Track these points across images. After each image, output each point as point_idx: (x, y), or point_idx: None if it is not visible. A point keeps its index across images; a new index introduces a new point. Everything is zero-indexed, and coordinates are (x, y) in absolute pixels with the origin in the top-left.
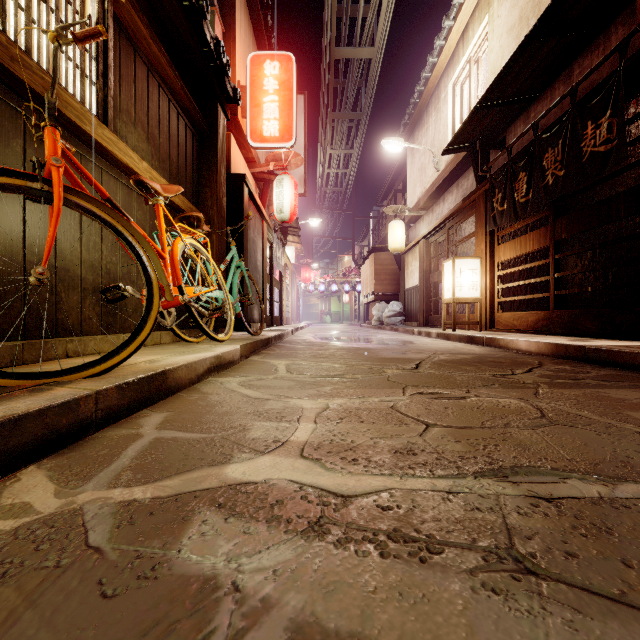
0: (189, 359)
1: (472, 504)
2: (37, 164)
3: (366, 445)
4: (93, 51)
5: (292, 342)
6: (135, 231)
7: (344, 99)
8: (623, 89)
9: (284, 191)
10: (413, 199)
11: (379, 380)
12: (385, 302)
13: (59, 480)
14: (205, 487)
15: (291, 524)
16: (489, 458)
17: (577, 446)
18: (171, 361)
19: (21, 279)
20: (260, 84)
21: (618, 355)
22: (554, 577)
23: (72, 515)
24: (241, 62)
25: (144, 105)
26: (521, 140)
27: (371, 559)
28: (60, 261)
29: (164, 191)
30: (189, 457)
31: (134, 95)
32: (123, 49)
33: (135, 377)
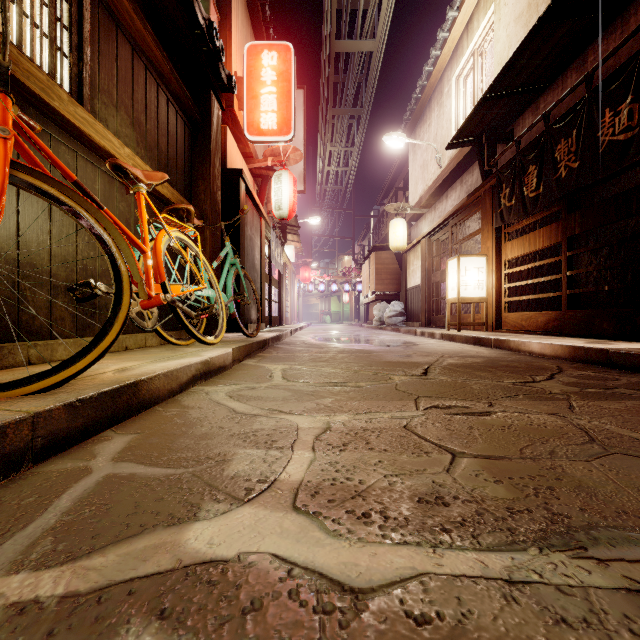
0: (169, 366)
1: (552, 610)
2: None
3: (379, 488)
4: (66, 20)
5: (290, 343)
6: (103, 218)
7: (344, 95)
8: None
9: (283, 187)
10: (415, 197)
11: (386, 389)
12: (386, 302)
13: None
14: (149, 570)
15: None
16: (548, 511)
17: None
18: (148, 369)
19: None
20: (257, 75)
21: None
22: None
23: None
24: (238, 53)
25: (128, 87)
26: (530, 132)
27: None
28: (24, 254)
29: (146, 178)
30: (141, 510)
31: (116, 75)
32: (103, 23)
33: (94, 392)
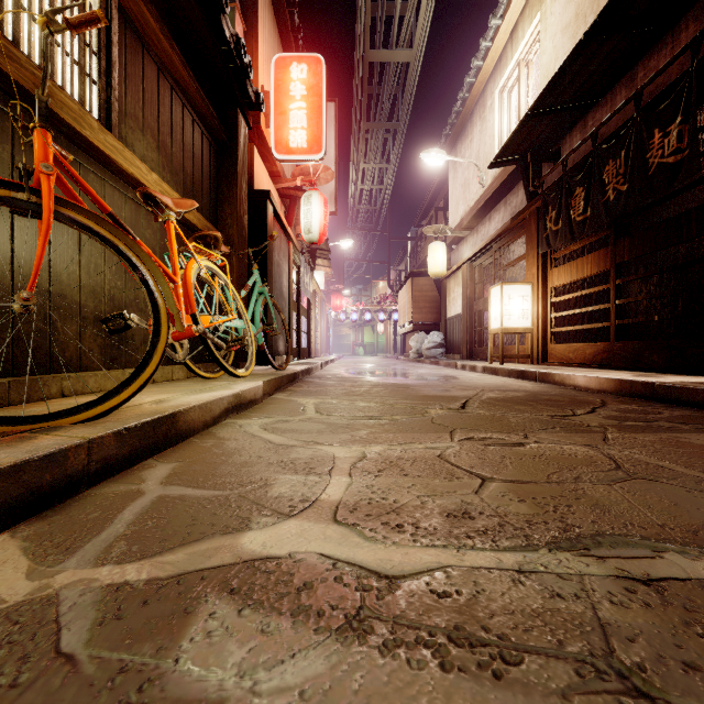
0: (203, 398)
1: (551, 589)
2: (23, 171)
3: (412, 506)
4: (94, 46)
5: (321, 377)
6: (140, 250)
7: (379, 107)
8: (696, 92)
9: (313, 209)
10: (455, 218)
11: (422, 422)
12: (424, 332)
13: (35, 554)
14: (215, 564)
15: (323, 618)
16: (563, 523)
17: (666, 507)
18: (182, 401)
19: (8, 306)
20: (286, 89)
21: (693, 393)
22: (676, 703)
23: (44, 605)
24: (265, 65)
25: (154, 109)
26: (577, 151)
27: (429, 673)
28: (55, 286)
29: (176, 206)
30: (198, 522)
31: (142, 98)
32: (130, 45)
33: (138, 421)
